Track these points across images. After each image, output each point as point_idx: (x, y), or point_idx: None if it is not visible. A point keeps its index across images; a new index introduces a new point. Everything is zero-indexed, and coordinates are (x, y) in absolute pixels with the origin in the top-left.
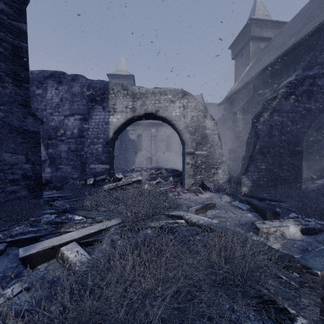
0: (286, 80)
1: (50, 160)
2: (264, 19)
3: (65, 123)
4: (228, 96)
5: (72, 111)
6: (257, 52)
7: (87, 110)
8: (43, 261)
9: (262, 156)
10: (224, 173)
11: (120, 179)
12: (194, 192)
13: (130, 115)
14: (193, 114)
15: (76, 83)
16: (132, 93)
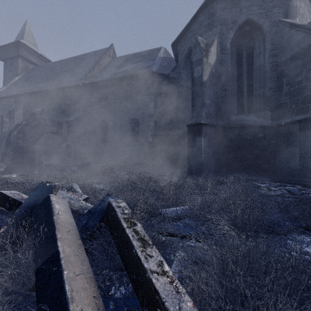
0: (37, 109)
1: None
2: (31, 48)
3: None
4: None
5: None
6: (26, 70)
7: None
8: None
9: (13, 152)
10: None
11: None
12: None
13: None
14: None
15: None
16: None
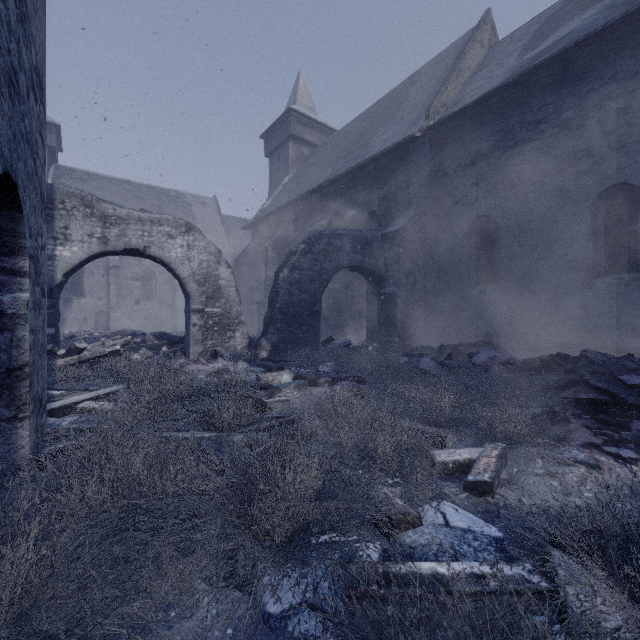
0: (321, 222)
1: None
2: (307, 115)
3: None
4: (257, 219)
5: None
6: (299, 160)
7: None
8: (62, 416)
9: (283, 316)
10: (243, 337)
11: (82, 351)
12: (204, 362)
13: (98, 248)
14: (202, 257)
15: None
16: (103, 214)
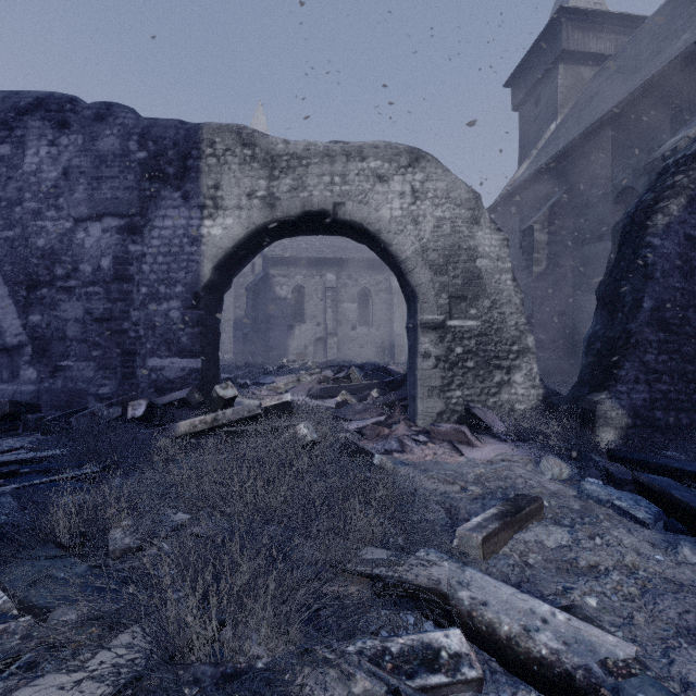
0: (677, 136)
1: (34, 346)
2: (592, 10)
3: (77, 241)
4: (508, 191)
5: (95, 206)
6: (575, 90)
7: (140, 204)
8: None
9: (664, 332)
10: (530, 384)
11: (231, 402)
12: (448, 439)
13: (261, 216)
14: (441, 213)
15: (107, 128)
16: (268, 154)
